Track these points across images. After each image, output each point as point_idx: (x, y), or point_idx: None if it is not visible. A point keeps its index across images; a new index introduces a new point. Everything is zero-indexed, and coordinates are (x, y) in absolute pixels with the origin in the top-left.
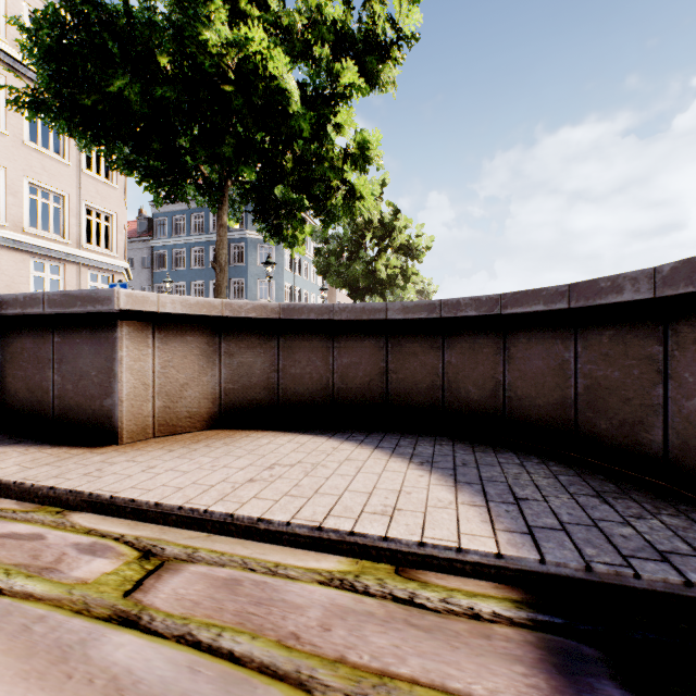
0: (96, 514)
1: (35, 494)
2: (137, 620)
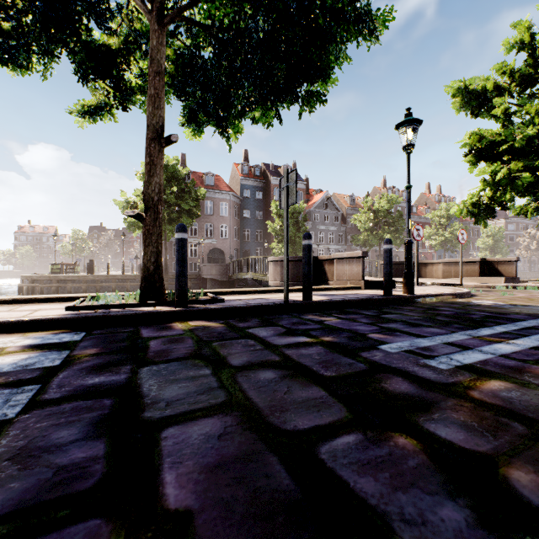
0: None
1: None
2: None
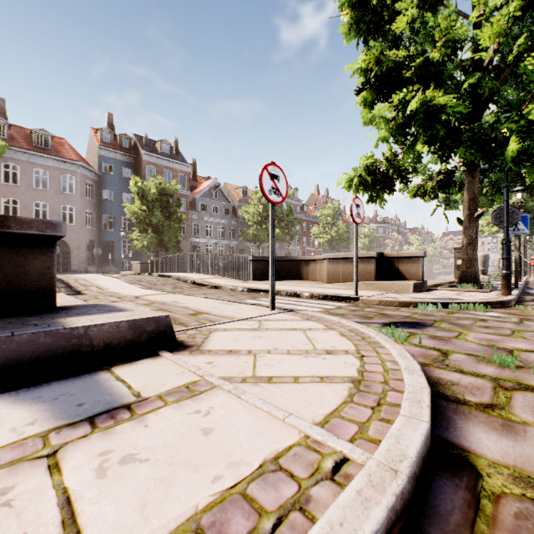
0: None
1: None
2: (98, 298)
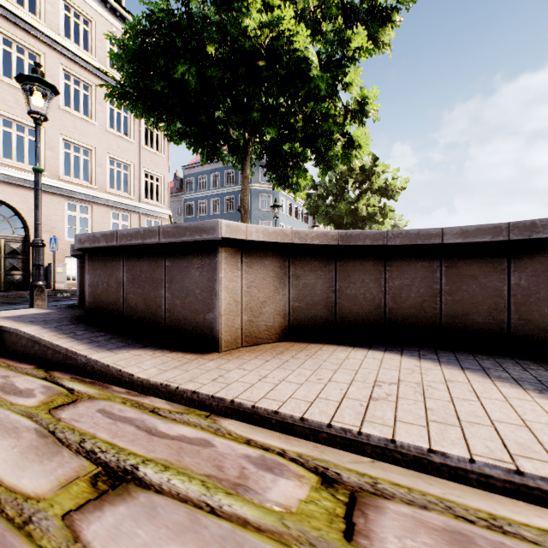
0: (241, 422)
1: (180, 396)
2: None
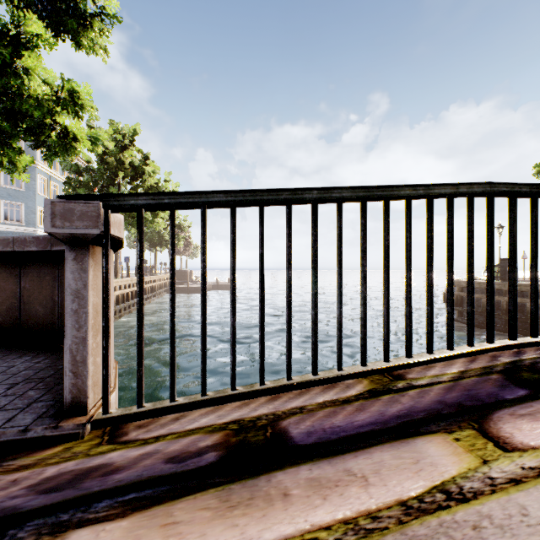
0: None
1: None
2: None
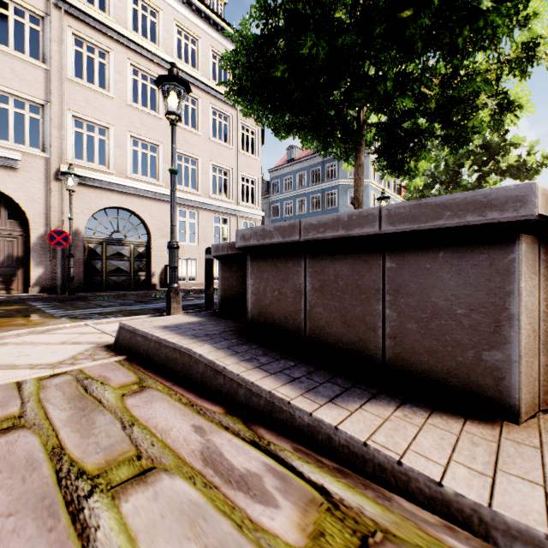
0: None
1: None
2: None
